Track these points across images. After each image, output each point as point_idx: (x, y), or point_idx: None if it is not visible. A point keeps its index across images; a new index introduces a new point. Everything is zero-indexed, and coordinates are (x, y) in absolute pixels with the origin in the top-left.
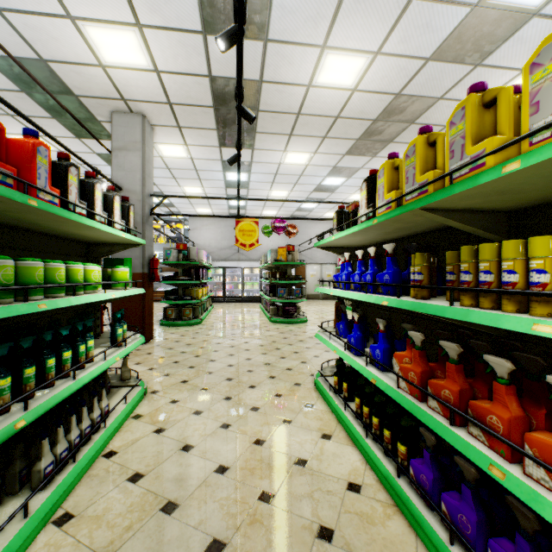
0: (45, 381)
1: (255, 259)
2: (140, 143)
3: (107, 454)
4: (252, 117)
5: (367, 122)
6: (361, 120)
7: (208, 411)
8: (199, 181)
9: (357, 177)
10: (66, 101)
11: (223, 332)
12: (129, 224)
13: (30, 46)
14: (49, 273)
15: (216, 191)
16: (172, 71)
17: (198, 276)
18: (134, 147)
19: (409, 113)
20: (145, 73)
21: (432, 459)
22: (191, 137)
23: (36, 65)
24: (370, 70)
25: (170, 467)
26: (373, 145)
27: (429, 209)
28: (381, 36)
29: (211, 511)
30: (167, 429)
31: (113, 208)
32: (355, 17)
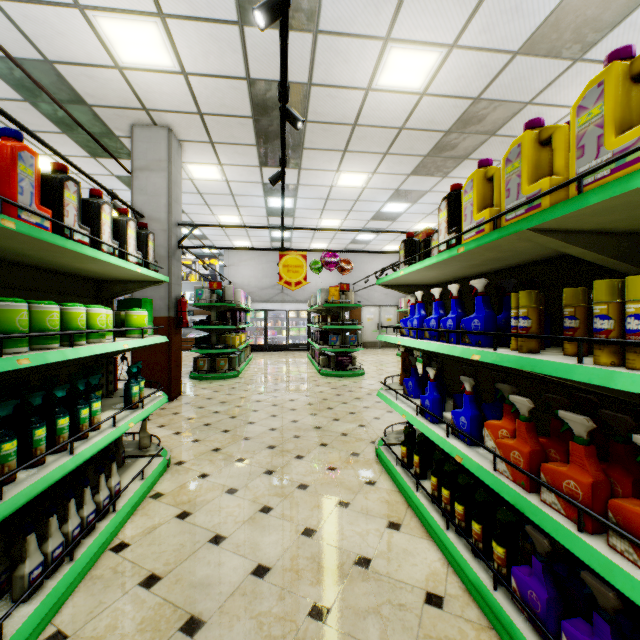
0: (31, 458)
1: (302, 300)
2: (165, 162)
3: (116, 546)
4: (299, 121)
5: (438, 134)
6: (431, 132)
7: (244, 489)
8: (236, 208)
9: (424, 202)
10: (78, 112)
11: (264, 387)
12: (148, 257)
13: (32, 43)
14: (37, 318)
15: (256, 221)
16: (202, 72)
17: (235, 320)
18: (159, 166)
19: (489, 122)
20: (170, 76)
21: (545, 570)
22: (226, 155)
23: (41, 68)
24: (443, 68)
25: (195, 566)
26: (444, 163)
27: (542, 230)
28: (458, 24)
29: (246, 633)
30: (193, 514)
31: (126, 236)
32: None
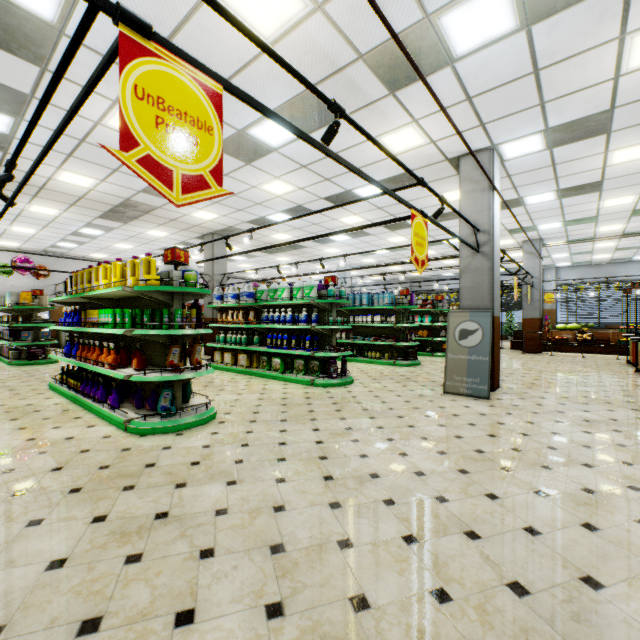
0: None
1: None
2: None
3: None
4: None
5: (111, 205)
6: (105, 203)
7: None
8: None
9: (116, 233)
10: None
11: None
12: None
13: None
14: None
15: None
16: None
17: None
18: None
19: (142, 208)
20: None
21: (86, 380)
22: None
23: None
24: (101, 185)
25: None
26: (122, 218)
27: (83, 297)
28: (103, 176)
29: None
30: None
31: None
32: (81, 165)
